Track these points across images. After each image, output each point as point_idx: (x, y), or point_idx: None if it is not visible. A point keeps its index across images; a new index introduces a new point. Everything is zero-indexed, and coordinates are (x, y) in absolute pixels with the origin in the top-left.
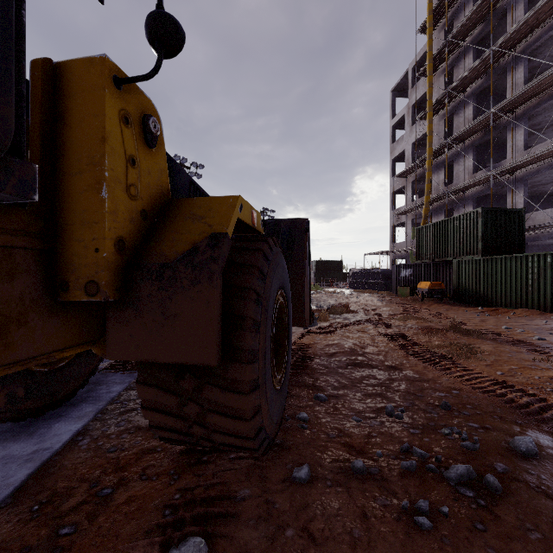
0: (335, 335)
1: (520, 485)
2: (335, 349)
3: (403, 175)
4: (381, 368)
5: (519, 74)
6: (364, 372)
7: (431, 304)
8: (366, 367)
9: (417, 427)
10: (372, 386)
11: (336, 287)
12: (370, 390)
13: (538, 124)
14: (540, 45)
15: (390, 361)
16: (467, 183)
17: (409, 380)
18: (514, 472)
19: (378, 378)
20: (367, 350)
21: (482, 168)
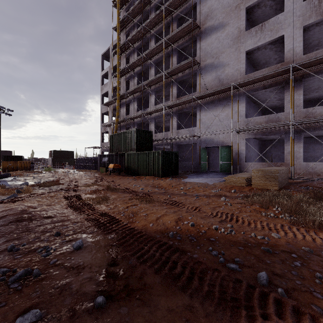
0: (19, 202)
1: (55, 267)
2: (8, 213)
3: (107, 105)
4: (38, 219)
5: (153, 71)
6: (20, 225)
7: (114, 176)
8: (26, 221)
9: (24, 253)
10: (19, 233)
11: (66, 168)
12: (13, 237)
13: (160, 96)
14: (160, 62)
15: (49, 213)
16: (134, 115)
17: (52, 223)
18: (59, 261)
19: (29, 226)
20: (37, 209)
21: (141, 110)
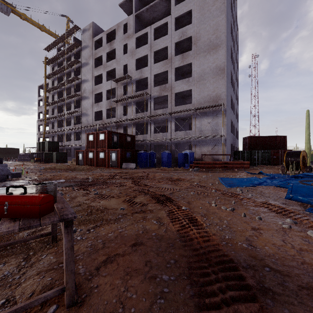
0: None
1: None
2: None
3: (41, 121)
4: None
5: (65, 108)
6: None
7: (37, 163)
8: None
9: None
10: None
11: (11, 161)
12: None
13: None
14: (69, 102)
15: None
16: (54, 131)
17: None
18: None
19: None
20: None
21: (61, 126)
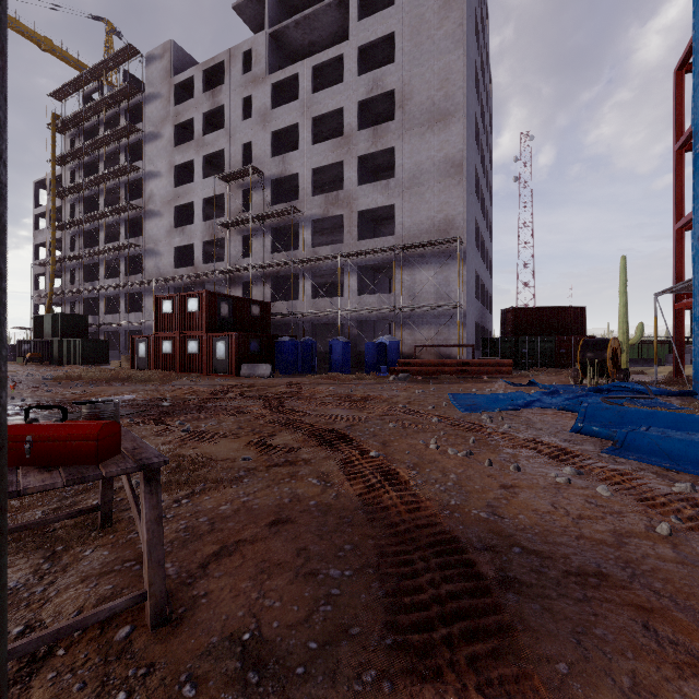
0: None
1: None
2: None
3: (42, 265)
4: None
5: (103, 236)
6: None
7: (32, 366)
8: None
9: None
10: None
11: None
12: None
13: None
14: (114, 224)
15: None
16: (74, 290)
17: None
18: None
19: None
20: None
21: (94, 280)
